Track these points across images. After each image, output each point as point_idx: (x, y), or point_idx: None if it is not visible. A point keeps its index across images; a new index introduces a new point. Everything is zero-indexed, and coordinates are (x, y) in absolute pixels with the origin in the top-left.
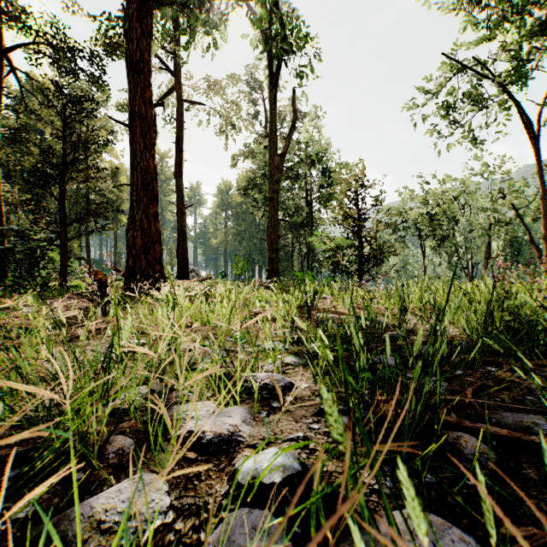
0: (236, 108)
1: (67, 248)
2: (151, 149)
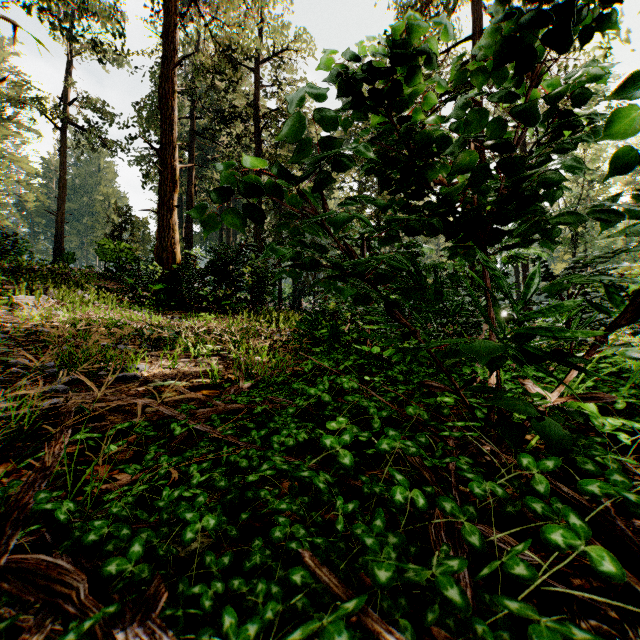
0: None
1: None
2: None
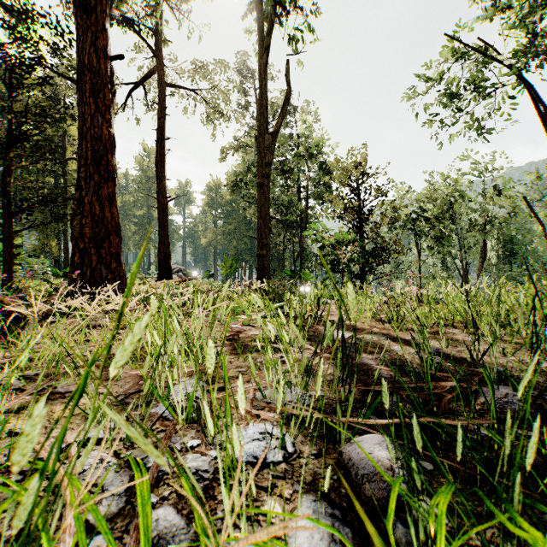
0: (223, 96)
1: (44, 246)
2: (105, 113)
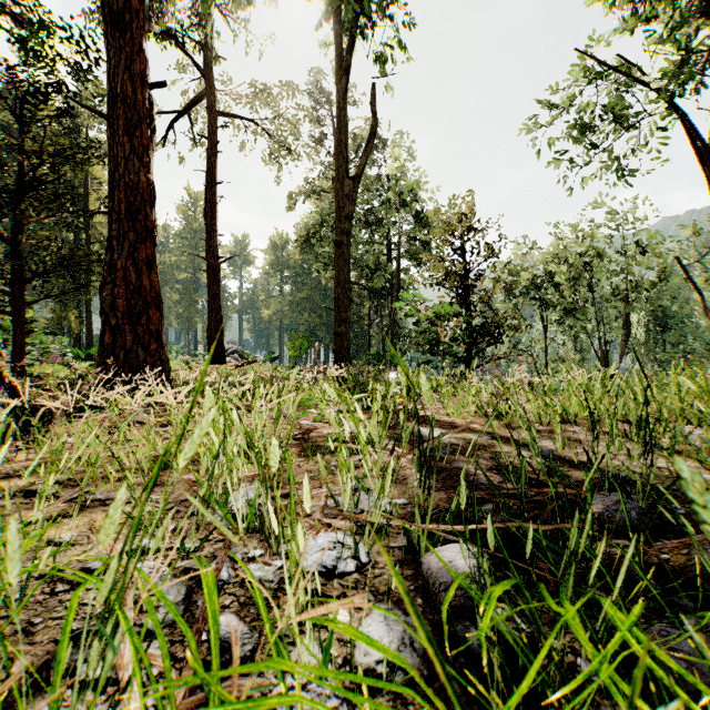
0: (292, 127)
1: (61, 320)
2: (143, 155)
